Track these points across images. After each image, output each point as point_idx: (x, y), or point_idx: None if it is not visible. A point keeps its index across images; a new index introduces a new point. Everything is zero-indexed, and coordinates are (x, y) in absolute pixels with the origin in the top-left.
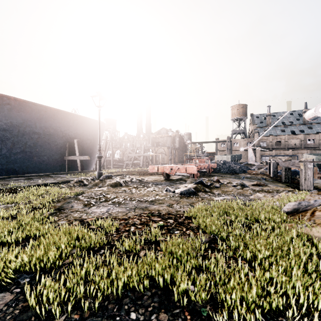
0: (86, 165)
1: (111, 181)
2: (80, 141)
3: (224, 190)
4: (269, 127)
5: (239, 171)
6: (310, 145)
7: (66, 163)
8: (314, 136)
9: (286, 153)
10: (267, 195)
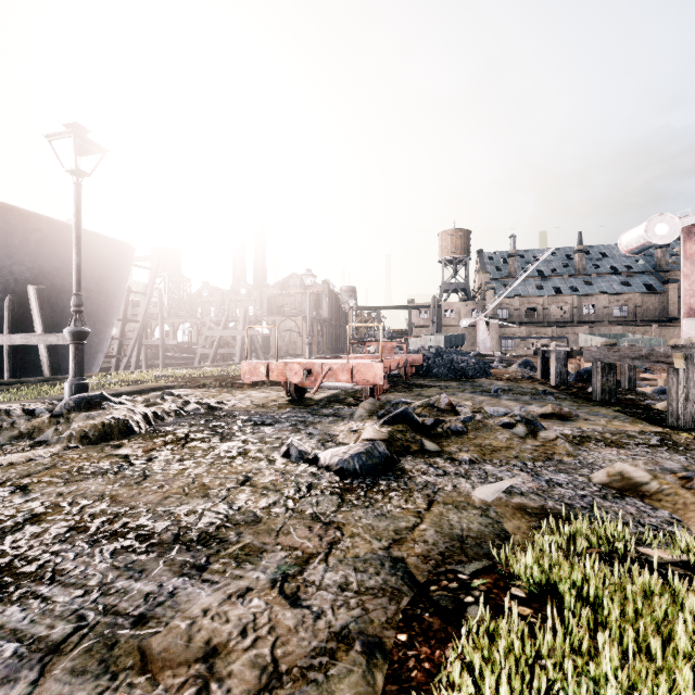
0: None
1: (93, 418)
2: (53, 293)
3: (485, 444)
4: (519, 276)
5: (476, 373)
6: (589, 317)
7: (5, 355)
8: (595, 299)
9: (547, 332)
10: (637, 464)
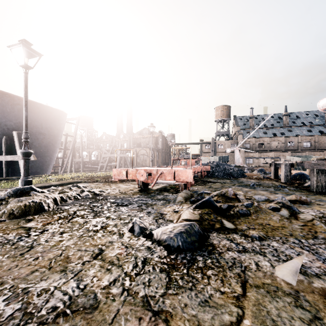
0: (39, 168)
1: (21, 201)
2: None
3: (265, 223)
4: (256, 127)
5: (238, 175)
6: (290, 148)
7: (3, 166)
8: (294, 138)
9: (269, 155)
10: None
